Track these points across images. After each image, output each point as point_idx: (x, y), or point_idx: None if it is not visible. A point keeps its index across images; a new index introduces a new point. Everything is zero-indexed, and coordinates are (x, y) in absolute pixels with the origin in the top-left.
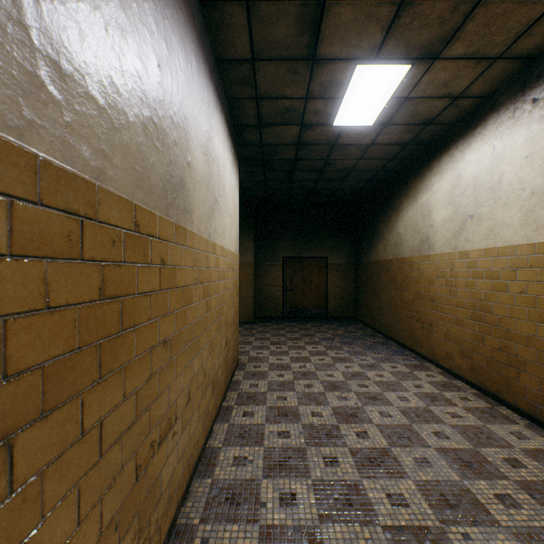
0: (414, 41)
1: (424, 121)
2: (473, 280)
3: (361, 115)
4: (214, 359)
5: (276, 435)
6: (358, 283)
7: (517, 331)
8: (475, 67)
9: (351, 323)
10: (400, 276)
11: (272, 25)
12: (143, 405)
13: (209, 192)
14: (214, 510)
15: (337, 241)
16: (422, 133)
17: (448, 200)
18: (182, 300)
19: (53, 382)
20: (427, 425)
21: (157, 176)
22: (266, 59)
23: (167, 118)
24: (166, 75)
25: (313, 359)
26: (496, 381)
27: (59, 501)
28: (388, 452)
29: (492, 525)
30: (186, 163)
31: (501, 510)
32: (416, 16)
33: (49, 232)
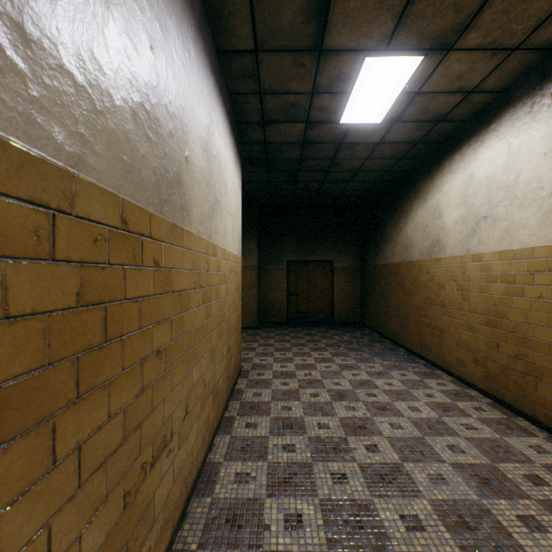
0: (427, 30)
1: (435, 117)
2: (487, 285)
3: (370, 111)
4: (215, 367)
5: (281, 449)
6: (364, 287)
7: (535, 338)
8: (491, 59)
9: (357, 328)
10: (409, 280)
11: (276, 13)
12: (132, 423)
13: (209, 191)
14: (213, 533)
15: (343, 244)
16: (432, 130)
17: (460, 200)
18: (178, 306)
19: (14, 407)
20: (441, 438)
21: (149, 169)
22: (270, 50)
23: (162, 107)
24: (160, 59)
25: (319, 366)
26: (512, 390)
27: (22, 548)
28: (400, 468)
29: (516, 551)
30: (183, 158)
31: (525, 534)
32: (430, 2)
33: (8, 226)
